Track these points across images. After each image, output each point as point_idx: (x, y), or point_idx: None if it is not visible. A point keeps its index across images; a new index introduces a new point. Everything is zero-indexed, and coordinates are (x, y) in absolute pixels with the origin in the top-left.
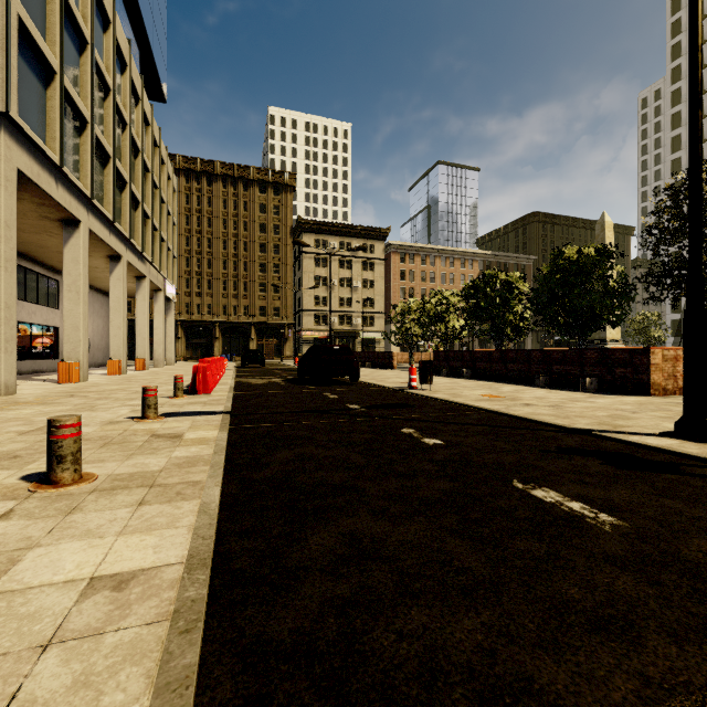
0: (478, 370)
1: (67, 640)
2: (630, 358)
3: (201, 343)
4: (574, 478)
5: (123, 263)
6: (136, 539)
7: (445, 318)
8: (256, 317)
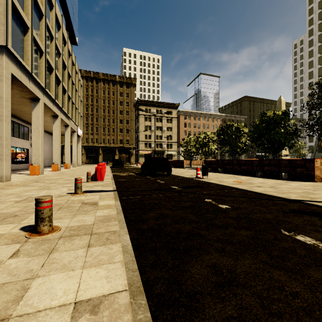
0: (226, 169)
1: None
2: (304, 163)
3: (93, 156)
4: (313, 229)
5: (59, 119)
6: (93, 271)
7: (207, 145)
8: (118, 144)
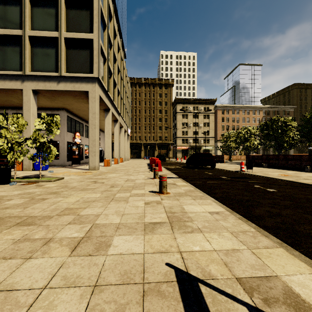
0: (271, 164)
1: (220, 220)
2: None
3: (136, 151)
4: None
5: (118, 122)
6: (206, 206)
7: (249, 140)
8: (158, 141)
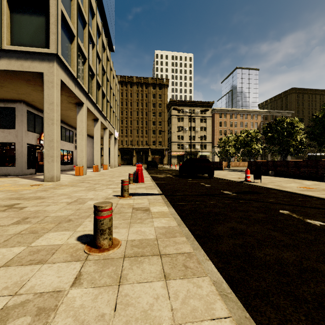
0: (278, 171)
1: None
2: None
3: (127, 157)
4: None
5: (99, 122)
6: None
7: (249, 144)
8: (151, 146)
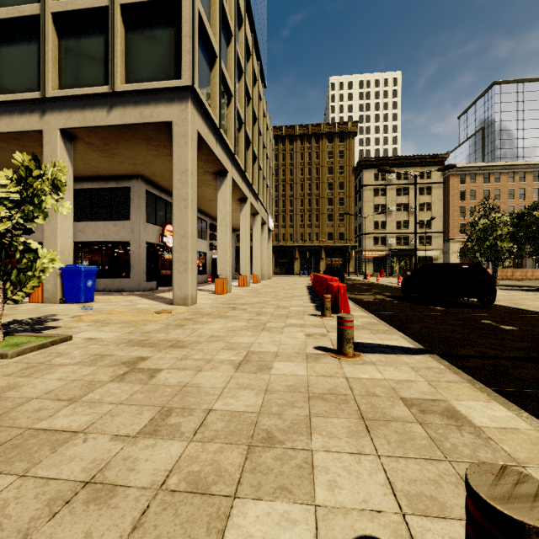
0: None
1: None
2: None
3: (285, 262)
4: None
5: (248, 203)
6: None
7: None
8: (325, 241)
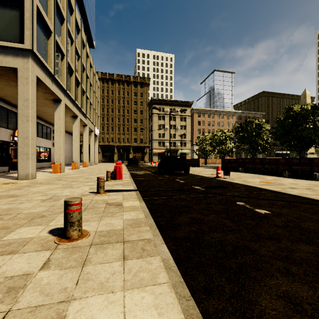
0: (247, 168)
1: None
2: None
3: (108, 154)
4: None
5: (78, 119)
6: (137, 296)
7: (224, 143)
8: (132, 143)
